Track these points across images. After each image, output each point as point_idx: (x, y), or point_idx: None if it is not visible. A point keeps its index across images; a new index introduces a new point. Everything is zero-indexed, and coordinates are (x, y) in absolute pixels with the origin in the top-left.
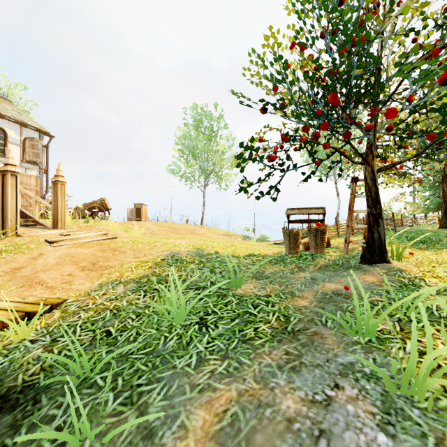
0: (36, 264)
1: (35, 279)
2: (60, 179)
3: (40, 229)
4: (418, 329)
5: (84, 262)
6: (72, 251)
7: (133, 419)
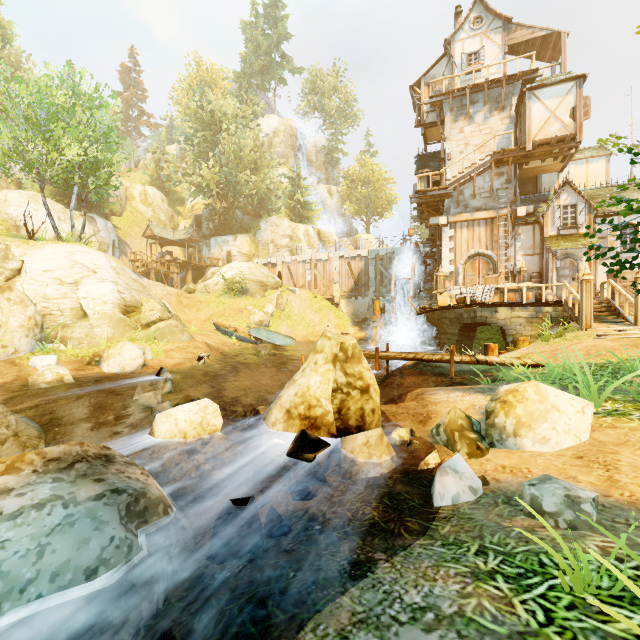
0: (568, 348)
1: (556, 355)
2: (639, 275)
3: (618, 325)
4: (628, 402)
5: (594, 350)
6: (600, 343)
7: (498, 383)
